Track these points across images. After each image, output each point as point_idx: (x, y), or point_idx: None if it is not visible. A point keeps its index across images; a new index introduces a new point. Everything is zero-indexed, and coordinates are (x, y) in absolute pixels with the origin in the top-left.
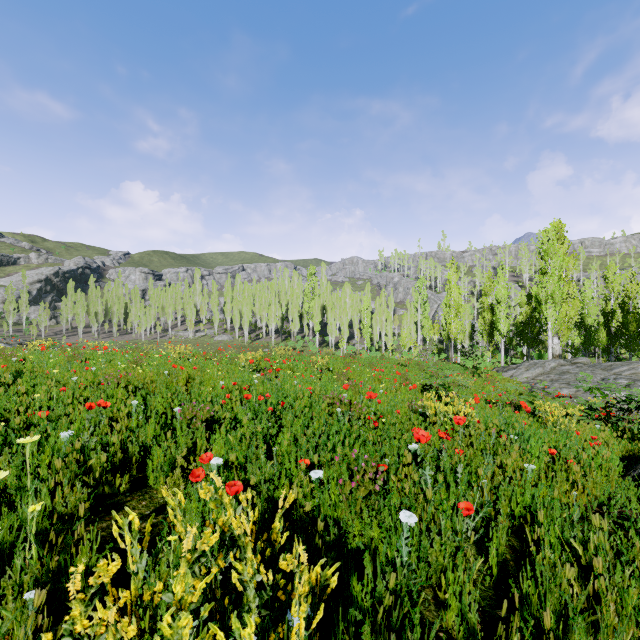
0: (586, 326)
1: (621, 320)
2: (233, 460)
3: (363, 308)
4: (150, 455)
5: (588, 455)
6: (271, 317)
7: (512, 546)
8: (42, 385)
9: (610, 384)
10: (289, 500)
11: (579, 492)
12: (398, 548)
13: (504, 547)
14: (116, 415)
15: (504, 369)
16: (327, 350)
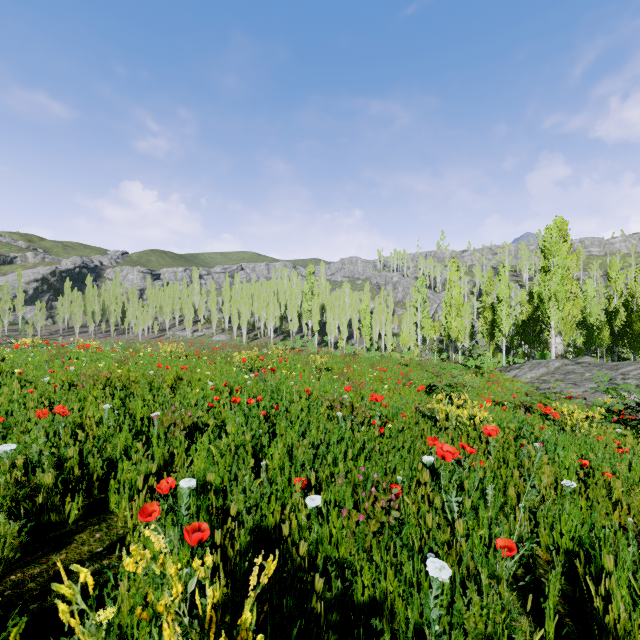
0: (588, 325)
1: (624, 319)
2: (211, 480)
3: (362, 307)
4: (117, 470)
5: (623, 466)
6: (270, 317)
7: (561, 592)
8: (4, 387)
9: (628, 384)
10: (269, 569)
11: (624, 513)
12: (424, 610)
13: (556, 598)
14: (85, 421)
15: (507, 369)
16: (326, 349)
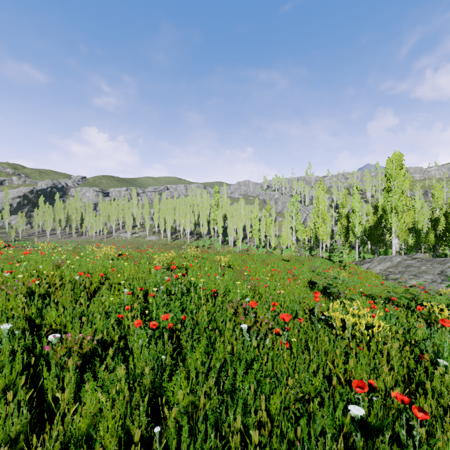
0: (416, 230)
1: (444, 225)
2: None
3: (253, 216)
4: None
5: None
6: (187, 223)
7: None
8: None
9: None
10: None
11: None
12: None
13: None
14: None
15: (361, 262)
16: (228, 248)
